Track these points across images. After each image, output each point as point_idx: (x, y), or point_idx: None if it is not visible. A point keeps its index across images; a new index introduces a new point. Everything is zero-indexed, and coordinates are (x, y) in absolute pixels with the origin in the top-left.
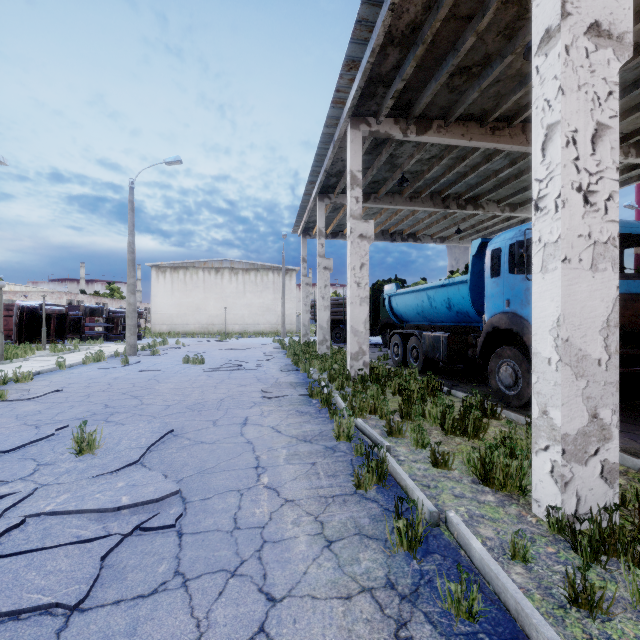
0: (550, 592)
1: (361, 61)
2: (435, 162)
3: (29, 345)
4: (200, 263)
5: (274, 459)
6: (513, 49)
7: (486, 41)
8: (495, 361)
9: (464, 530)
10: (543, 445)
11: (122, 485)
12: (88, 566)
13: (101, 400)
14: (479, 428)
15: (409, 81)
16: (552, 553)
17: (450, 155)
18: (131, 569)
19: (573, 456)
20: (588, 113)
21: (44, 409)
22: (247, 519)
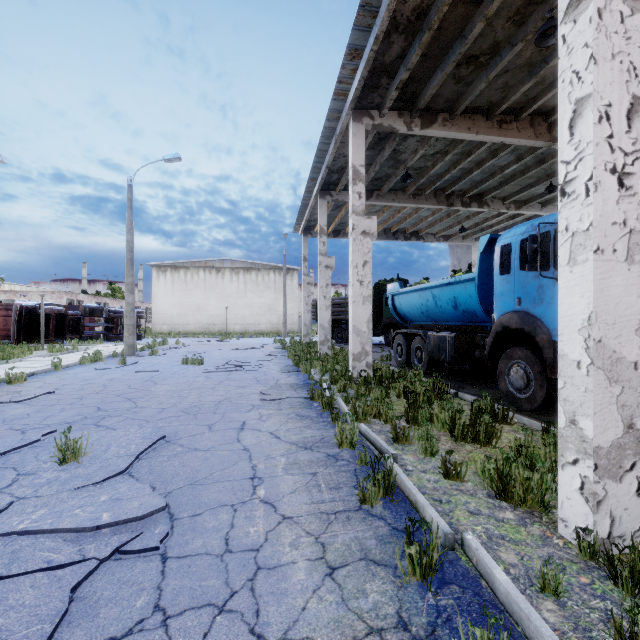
0: (590, 635)
1: (364, 50)
2: (439, 158)
3: (27, 345)
4: (201, 263)
5: (272, 469)
6: (523, 36)
7: (495, 28)
8: (505, 362)
9: (485, 557)
10: (571, 458)
11: (105, 499)
12: (55, 599)
13: (94, 403)
14: (491, 435)
15: (414, 71)
16: (586, 584)
17: (455, 150)
18: (105, 603)
19: (606, 471)
20: (623, 85)
21: (33, 412)
22: (240, 540)
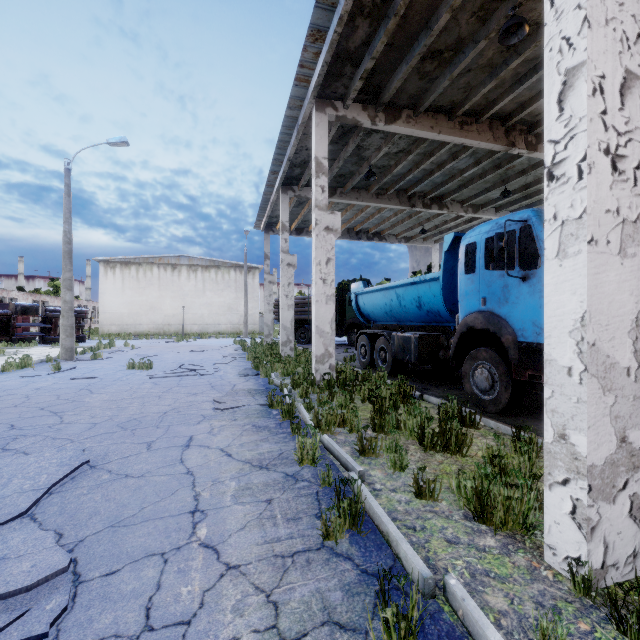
0: None
1: (327, 32)
2: (402, 157)
3: None
4: (155, 259)
5: (219, 497)
6: (487, 33)
7: (460, 22)
8: (469, 363)
9: (474, 611)
10: (560, 478)
11: None
12: None
13: (7, 419)
14: (462, 442)
15: (379, 61)
16: (587, 633)
17: (418, 150)
18: None
19: (600, 493)
20: (616, 56)
21: None
22: (166, 609)
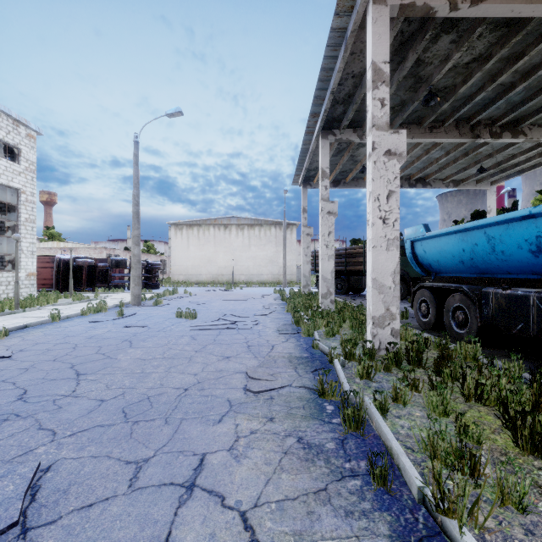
0: None
1: None
2: (476, 67)
3: (57, 293)
4: (211, 220)
5: None
6: None
7: None
8: None
9: None
10: None
11: None
12: None
13: (30, 380)
14: None
15: None
16: None
17: (504, 49)
18: None
19: None
20: None
21: None
22: None
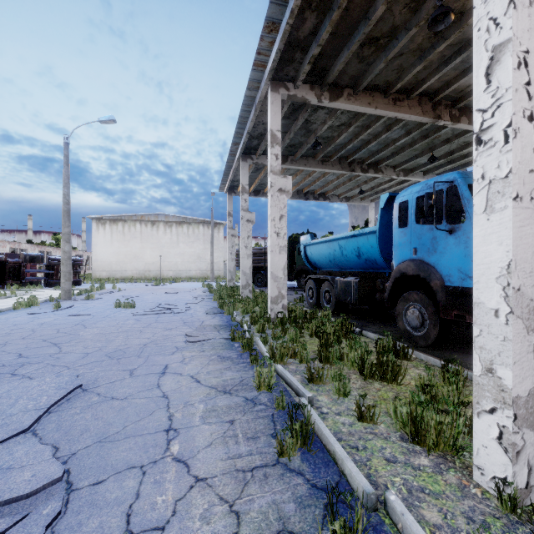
0: None
1: (281, 23)
2: (344, 129)
3: None
4: (137, 216)
5: (189, 418)
6: (417, 21)
7: (394, 12)
8: (402, 304)
9: (412, 525)
10: (488, 407)
11: None
12: None
13: (16, 349)
14: (397, 373)
15: (324, 48)
16: None
17: (357, 123)
18: None
19: (525, 421)
20: None
21: None
22: (144, 515)
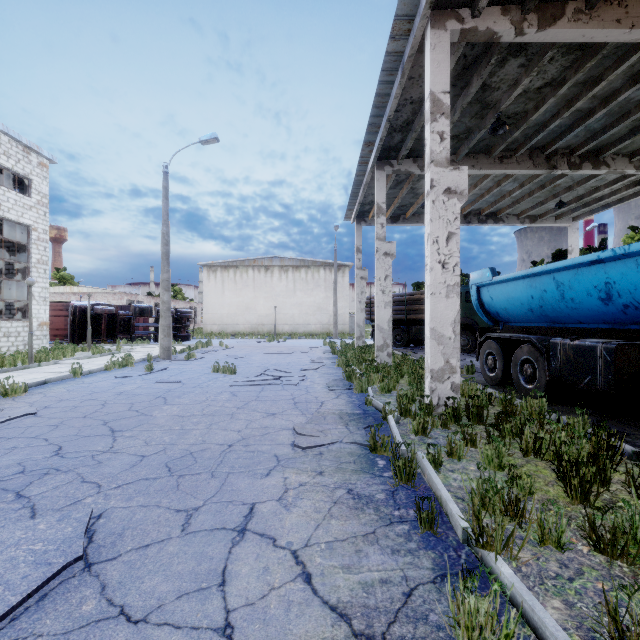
0: None
1: None
2: (549, 93)
3: (74, 346)
4: (250, 261)
5: None
6: None
7: None
8: None
9: None
10: None
11: None
12: None
13: (63, 436)
14: None
15: None
16: None
17: (579, 74)
18: None
19: None
20: None
21: None
22: None
